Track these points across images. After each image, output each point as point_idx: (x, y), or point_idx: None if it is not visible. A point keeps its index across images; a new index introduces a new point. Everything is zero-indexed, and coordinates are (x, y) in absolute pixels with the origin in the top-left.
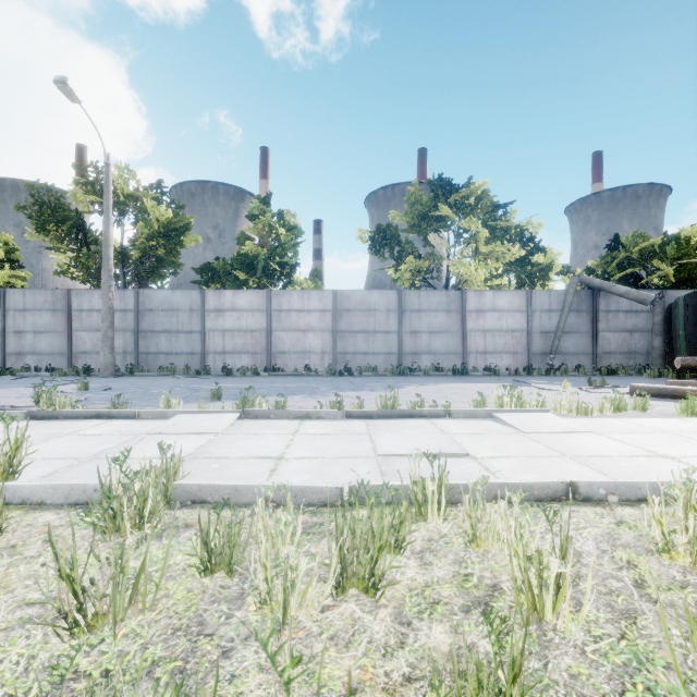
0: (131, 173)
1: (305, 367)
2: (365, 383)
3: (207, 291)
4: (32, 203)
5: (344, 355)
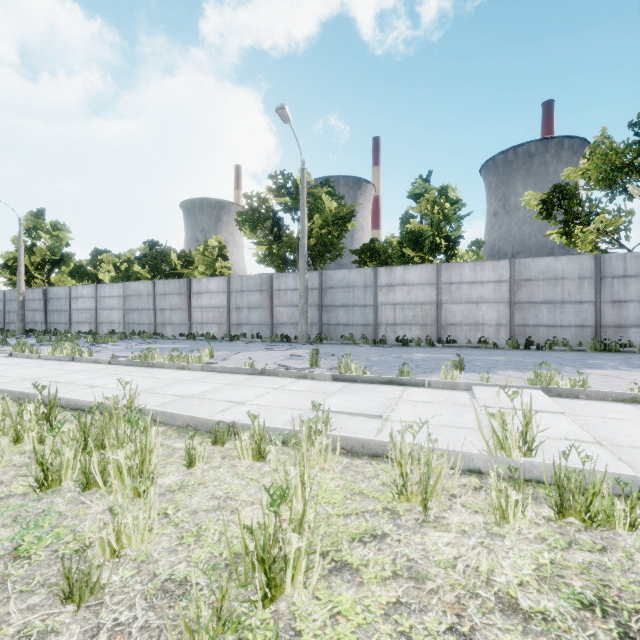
0: (307, 175)
1: (479, 339)
2: (584, 360)
3: (379, 268)
4: (247, 209)
5: (523, 328)
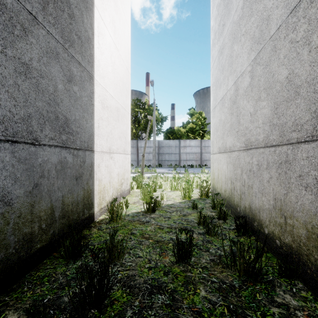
0: (147, 101)
1: None
2: None
3: (181, 140)
4: None
5: None
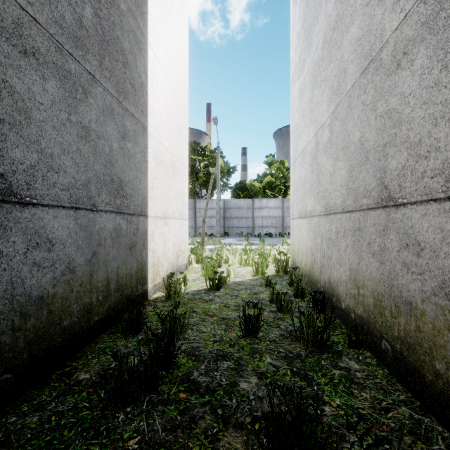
0: (208, 144)
1: None
2: None
3: (255, 199)
4: None
5: None
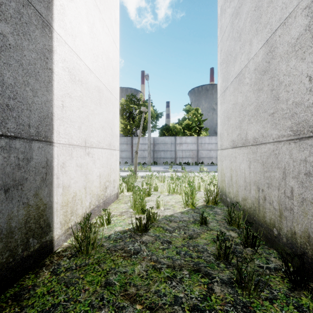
0: (142, 96)
1: (211, 162)
2: None
3: (177, 137)
4: (121, 109)
5: None
